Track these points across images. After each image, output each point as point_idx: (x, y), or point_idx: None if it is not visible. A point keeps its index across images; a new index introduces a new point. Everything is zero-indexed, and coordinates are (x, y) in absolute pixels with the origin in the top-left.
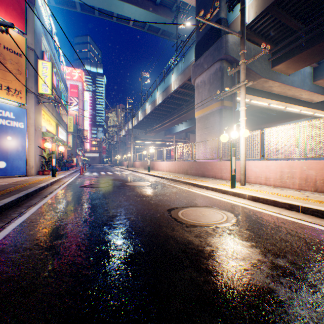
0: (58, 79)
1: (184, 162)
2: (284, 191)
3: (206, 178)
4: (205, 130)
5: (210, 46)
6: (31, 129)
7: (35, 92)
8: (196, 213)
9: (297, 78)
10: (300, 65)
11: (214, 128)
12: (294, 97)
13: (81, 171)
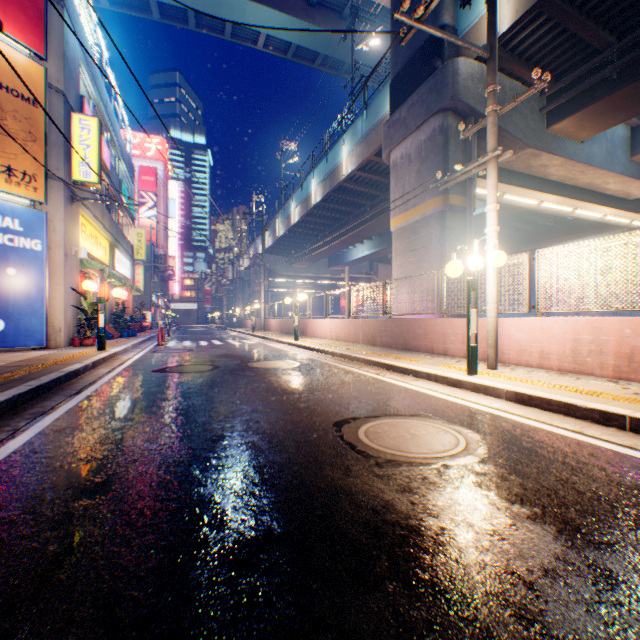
0: (116, 155)
1: (368, 321)
2: (584, 382)
3: (413, 354)
4: (411, 256)
5: (422, 83)
6: (57, 253)
7: (64, 178)
8: (397, 431)
9: (600, 148)
10: (606, 120)
11: (429, 250)
12: (592, 189)
13: (160, 338)
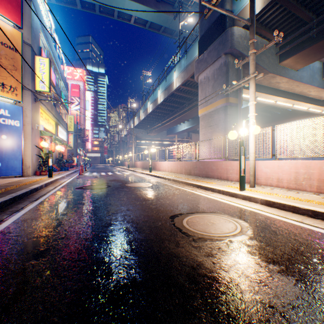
0: (58, 78)
1: (187, 162)
2: (301, 194)
3: (210, 179)
4: (209, 129)
5: (215, 40)
6: (28, 127)
7: (31, 89)
8: (203, 221)
9: (306, 73)
10: (310, 59)
11: (218, 126)
12: (302, 94)
13: (81, 171)
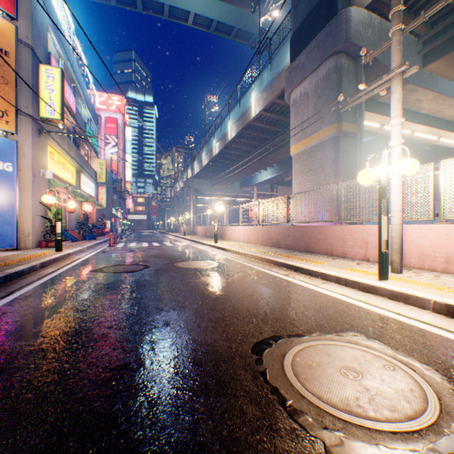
0: (82, 103)
1: (273, 227)
2: None
3: (314, 256)
4: (309, 175)
5: (318, 32)
6: (26, 174)
7: (32, 114)
8: (332, 365)
9: None
10: None
11: (324, 170)
12: None
13: (111, 241)
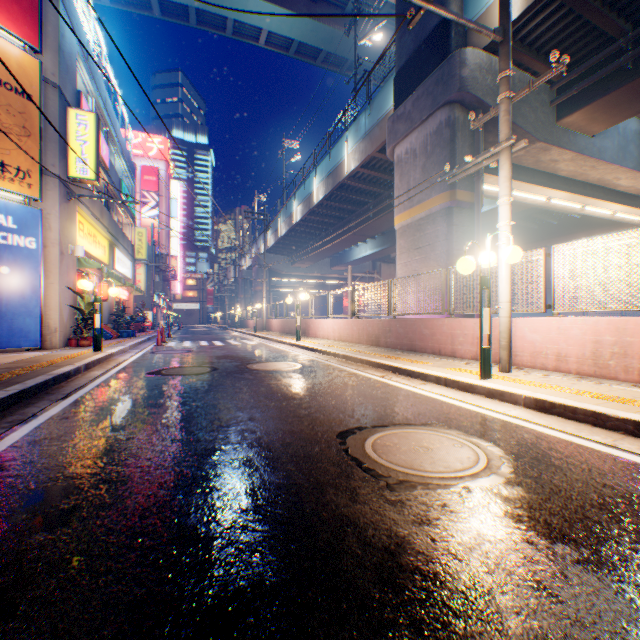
0: (115, 153)
1: (372, 321)
2: (607, 387)
3: (419, 356)
4: (416, 254)
5: (427, 75)
6: (53, 251)
7: (60, 174)
8: (408, 444)
9: (611, 142)
10: (620, 112)
11: (435, 248)
12: (603, 185)
13: (159, 339)
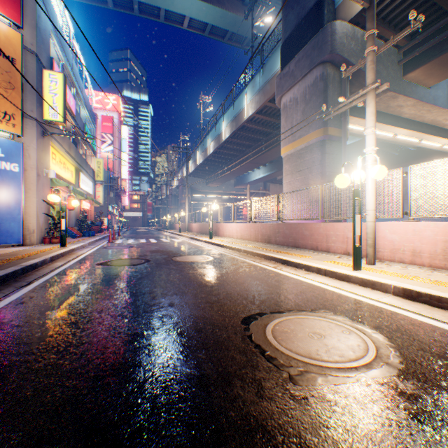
0: (80, 104)
1: (265, 225)
2: None
3: (301, 251)
4: (298, 175)
5: (306, 43)
6: (31, 174)
7: (37, 118)
8: (303, 331)
9: (443, 92)
10: None
11: (312, 171)
12: (435, 124)
13: (110, 237)
